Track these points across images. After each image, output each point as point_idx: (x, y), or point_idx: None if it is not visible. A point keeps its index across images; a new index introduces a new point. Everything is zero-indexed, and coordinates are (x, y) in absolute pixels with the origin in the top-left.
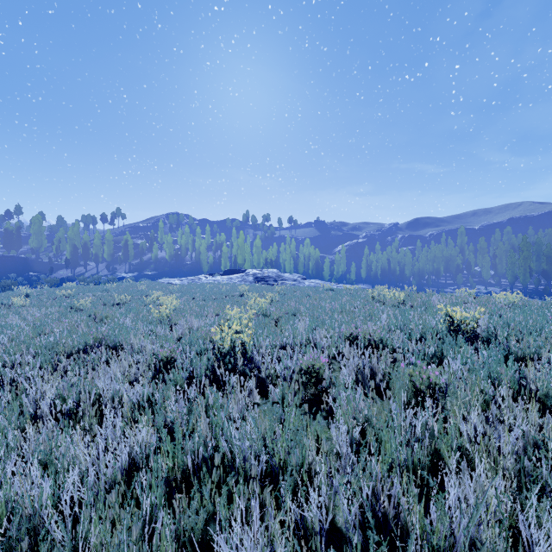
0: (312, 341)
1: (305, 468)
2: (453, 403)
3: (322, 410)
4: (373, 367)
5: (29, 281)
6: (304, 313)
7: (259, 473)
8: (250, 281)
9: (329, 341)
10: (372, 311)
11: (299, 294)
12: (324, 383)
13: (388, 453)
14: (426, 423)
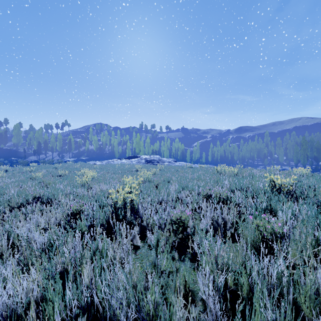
0: (180, 199)
1: None
2: (292, 248)
3: (187, 253)
4: (224, 218)
5: (12, 163)
6: (175, 180)
7: None
8: (143, 162)
9: (191, 198)
10: (218, 179)
11: (172, 170)
12: (189, 229)
13: (256, 311)
14: (281, 272)
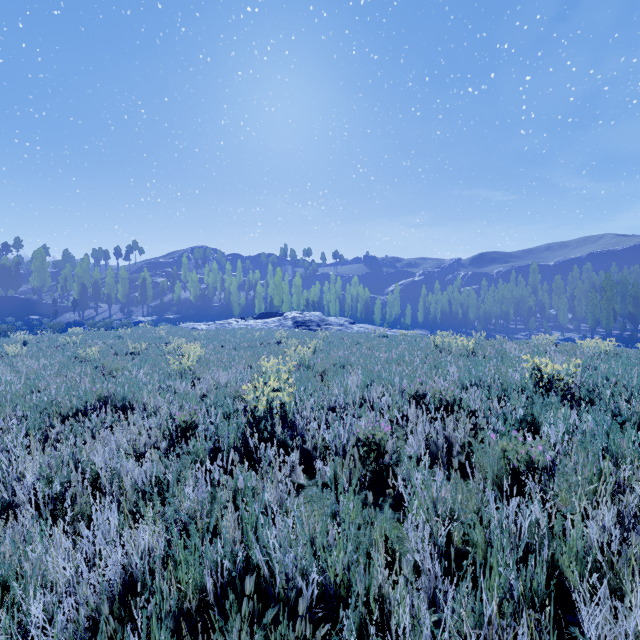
0: (368, 401)
1: (374, 591)
2: (561, 487)
3: (386, 496)
4: (448, 436)
5: (30, 326)
6: (355, 365)
7: (308, 599)
8: (289, 326)
9: (388, 400)
10: (437, 363)
11: (347, 341)
12: (387, 456)
13: (494, 572)
14: (537, 522)
